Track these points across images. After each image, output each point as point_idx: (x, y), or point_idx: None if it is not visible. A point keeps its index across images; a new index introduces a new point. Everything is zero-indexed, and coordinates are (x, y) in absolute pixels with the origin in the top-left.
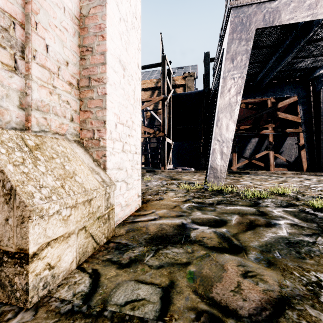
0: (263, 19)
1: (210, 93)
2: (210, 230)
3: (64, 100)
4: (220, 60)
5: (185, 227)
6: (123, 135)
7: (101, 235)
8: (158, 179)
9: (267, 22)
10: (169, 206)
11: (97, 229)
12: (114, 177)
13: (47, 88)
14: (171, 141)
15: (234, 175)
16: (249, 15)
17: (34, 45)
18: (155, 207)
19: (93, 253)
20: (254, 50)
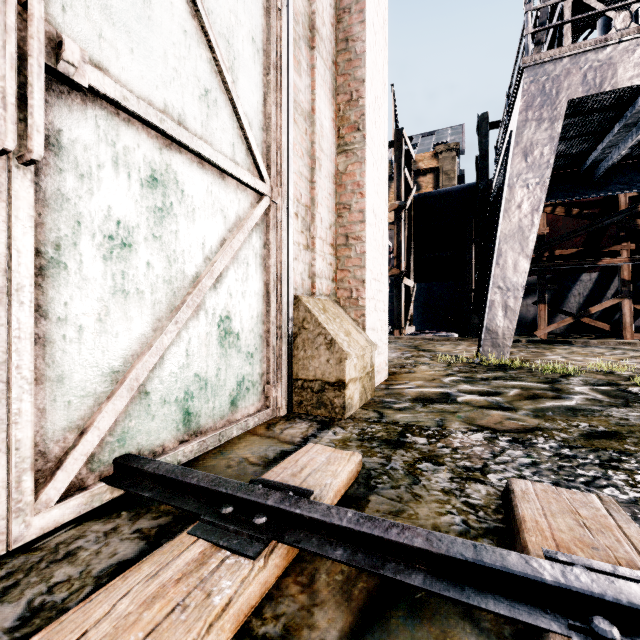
0: (583, 81)
1: (490, 188)
2: (480, 398)
3: (329, 262)
4: (506, 147)
5: (450, 394)
6: (375, 291)
7: (368, 390)
8: (396, 350)
9: (590, 86)
10: (425, 379)
11: (366, 383)
12: (370, 338)
13: (322, 256)
14: (412, 282)
15: (538, 347)
16: (556, 77)
17: (317, 223)
18: (407, 378)
19: (365, 403)
20: (574, 118)
